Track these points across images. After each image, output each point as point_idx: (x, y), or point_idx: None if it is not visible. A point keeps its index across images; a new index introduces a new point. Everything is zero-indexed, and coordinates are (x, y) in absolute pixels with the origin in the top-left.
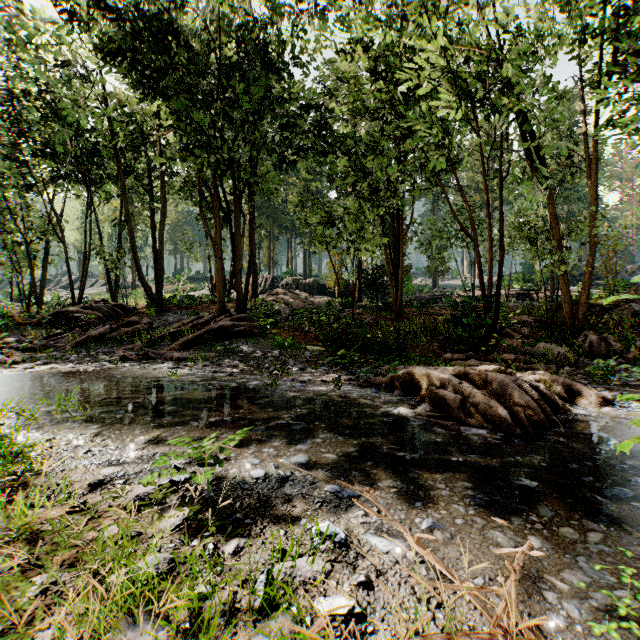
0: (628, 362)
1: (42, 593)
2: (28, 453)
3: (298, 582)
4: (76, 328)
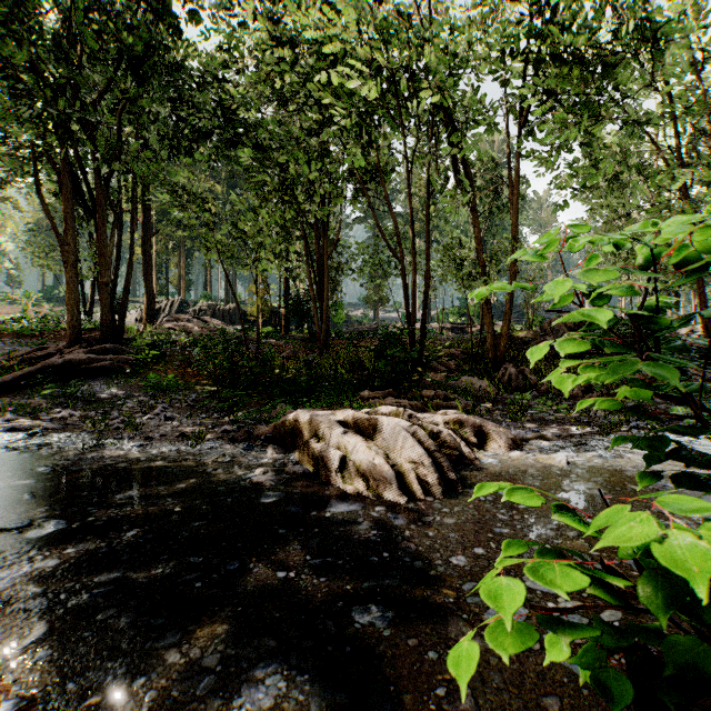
0: (542, 395)
1: None
2: None
3: None
4: None
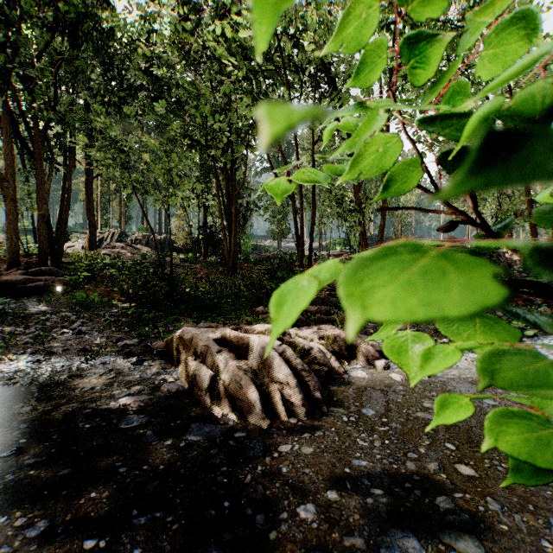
0: None
1: None
2: None
3: None
4: None
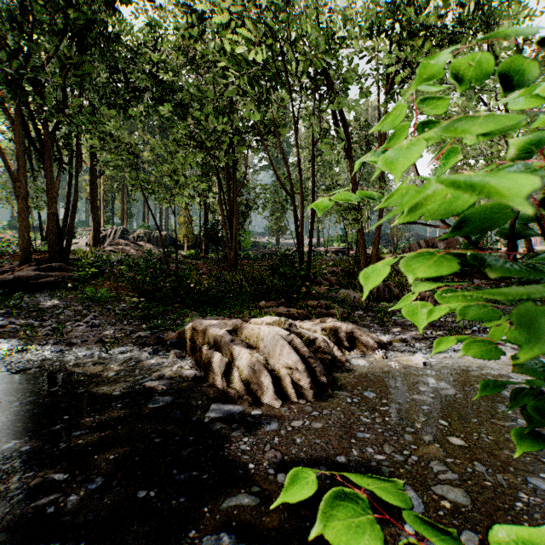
0: None
1: None
2: None
3: None
4: None
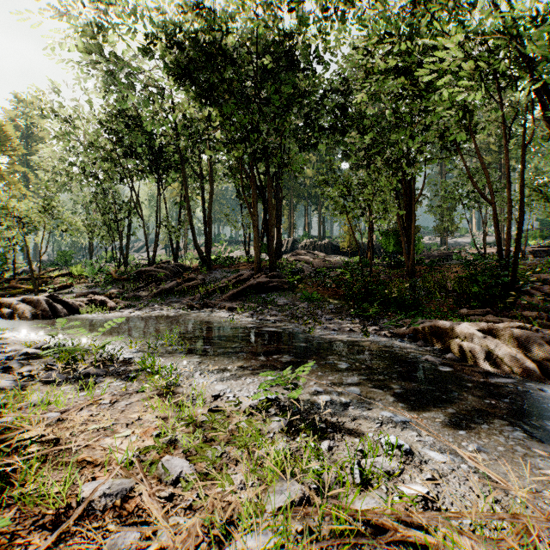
0: None
1: (220, 456)
2: (163, 372)
3: (381, 472)
4: (153, 283)
